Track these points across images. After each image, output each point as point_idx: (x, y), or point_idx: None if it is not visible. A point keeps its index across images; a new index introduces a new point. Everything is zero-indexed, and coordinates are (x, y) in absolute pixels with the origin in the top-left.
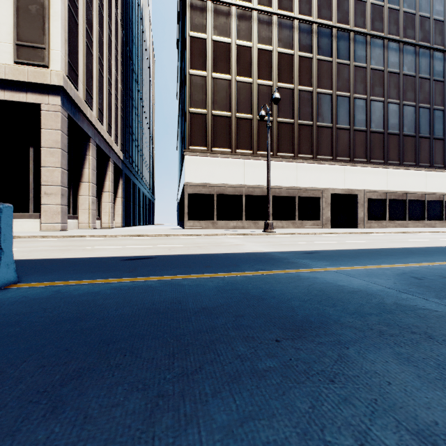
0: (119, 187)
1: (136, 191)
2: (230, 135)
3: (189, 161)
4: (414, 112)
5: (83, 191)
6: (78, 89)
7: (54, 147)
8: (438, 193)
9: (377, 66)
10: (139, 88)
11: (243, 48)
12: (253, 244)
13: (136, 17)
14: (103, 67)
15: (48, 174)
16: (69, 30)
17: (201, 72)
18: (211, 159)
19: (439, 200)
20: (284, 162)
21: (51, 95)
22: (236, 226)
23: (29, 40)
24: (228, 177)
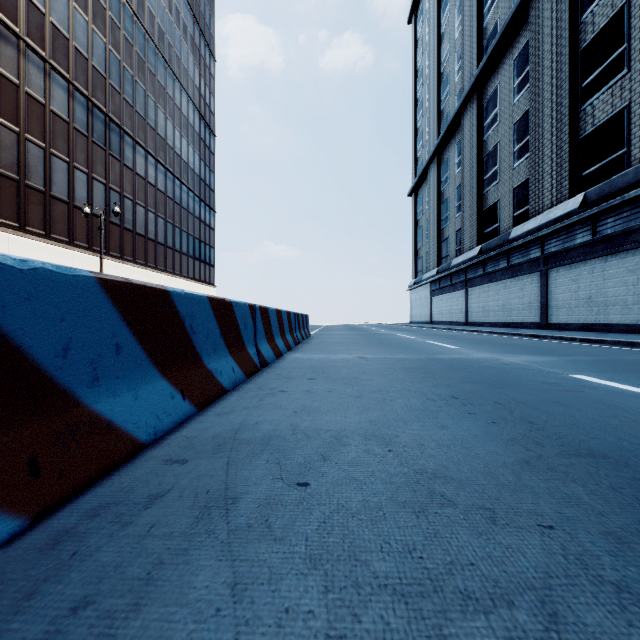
0: None
1: None
2: None
3: None
4: (164, 224)
5: None
6: None
7: None
8: None
9: (141, 173)
10: None
11: (6, 81)
12: None
13: None
14: None
15: None
16: None
17: None
18: None
19: None
20: (60, 247)
21: None
22: None
23: None
24: None
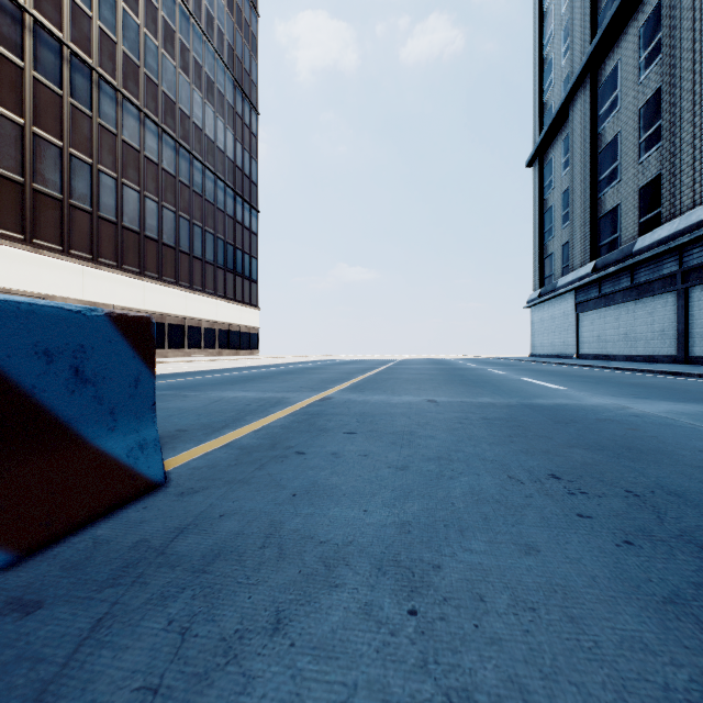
0: None
1: None
2: None
3: None
4: (175, 219)
5: None
6: None
7: None
8: (198, 318)
9: (132, 141)
10: None
11: None
12: None
13: None
14: None
15: None
16: None
17: None
18: None
19: (199, 326)
20: None
21: None
22: None
23: None
24: None
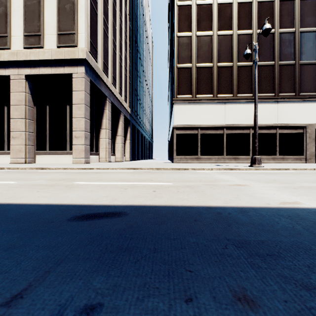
0: (128, 133)
1: (140, 135)
2: (212, 82)
3: (177, 107)
4: None
5: (102, 136)
6: (97, 61)
7: (80, 103)
8: None
9: None
10: (141, 63)
11: (224, 5)
12: (259, 184)
13: (139, 13)
14: (116, 47)
15: (77, 123)
16: (90, 18)
17: (187, 33)
18: (195, 104)
19: None
20: (264, 101)
21: (79, 66)
22: (217, 160)
23: (65, 30)
24: (210, 118)
